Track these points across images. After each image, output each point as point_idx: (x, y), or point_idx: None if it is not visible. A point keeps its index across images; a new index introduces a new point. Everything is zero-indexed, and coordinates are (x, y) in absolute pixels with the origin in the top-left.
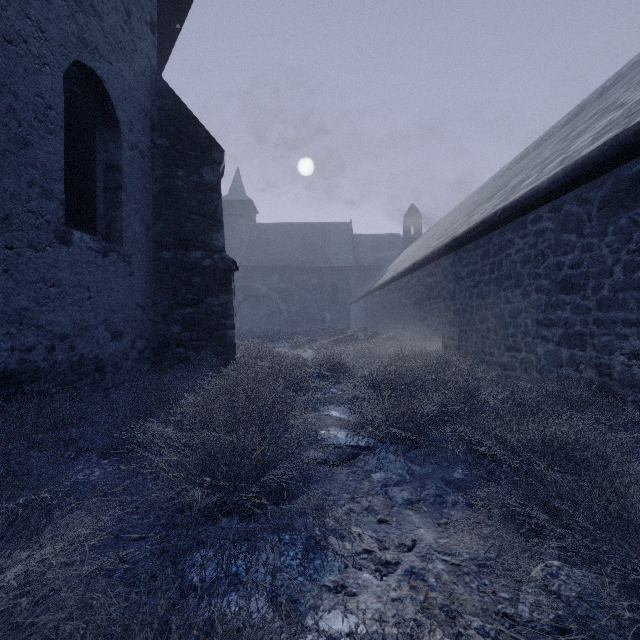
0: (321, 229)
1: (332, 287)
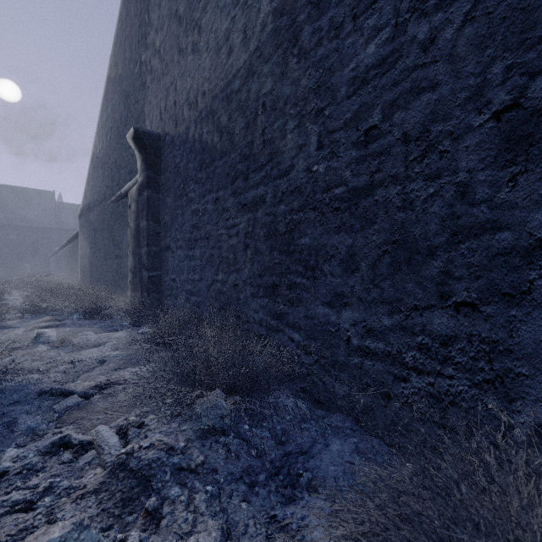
0: (22, 193)
1: (33, 243)
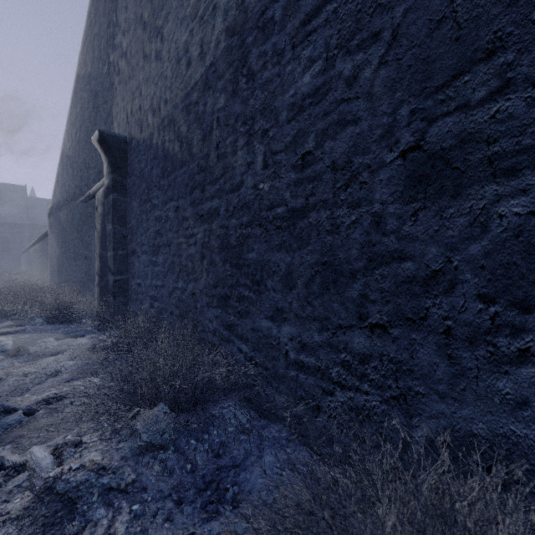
0: None
1: (3, 239)
